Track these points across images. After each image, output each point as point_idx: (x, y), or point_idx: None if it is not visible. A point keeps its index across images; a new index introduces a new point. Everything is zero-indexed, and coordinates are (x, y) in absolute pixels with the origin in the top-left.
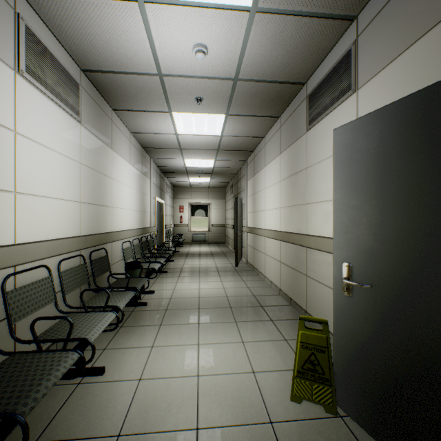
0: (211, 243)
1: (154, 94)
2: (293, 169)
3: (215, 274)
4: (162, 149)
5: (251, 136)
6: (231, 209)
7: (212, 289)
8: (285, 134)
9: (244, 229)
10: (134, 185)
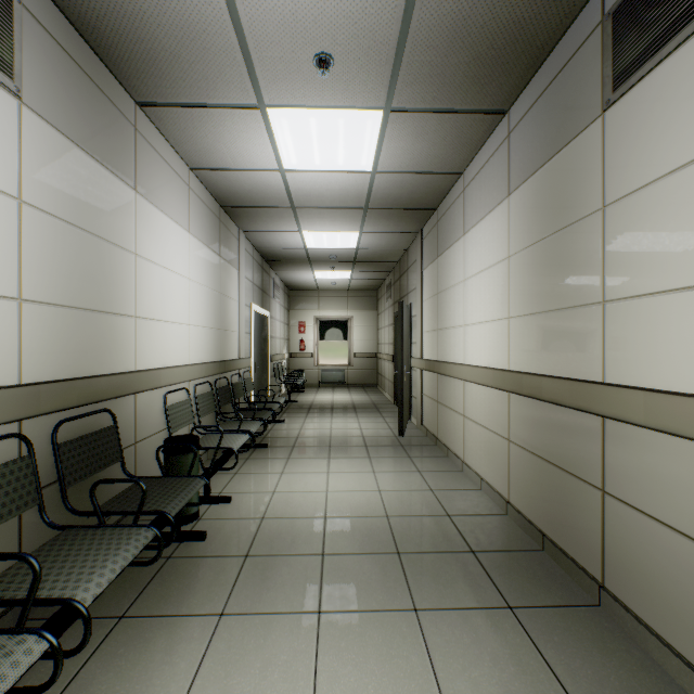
0: (352, 386)
1: (218, 49)
2: (550, 222)
3: (360, 453)
4: (259, 208)
5: (434, 172)
6: (388, 326)
7: (354, 492)
8: (524, 144)
9: (415, 364)
10: (198, 275)
